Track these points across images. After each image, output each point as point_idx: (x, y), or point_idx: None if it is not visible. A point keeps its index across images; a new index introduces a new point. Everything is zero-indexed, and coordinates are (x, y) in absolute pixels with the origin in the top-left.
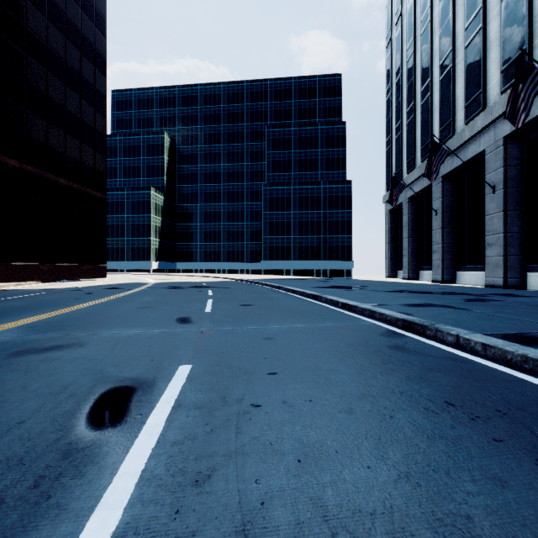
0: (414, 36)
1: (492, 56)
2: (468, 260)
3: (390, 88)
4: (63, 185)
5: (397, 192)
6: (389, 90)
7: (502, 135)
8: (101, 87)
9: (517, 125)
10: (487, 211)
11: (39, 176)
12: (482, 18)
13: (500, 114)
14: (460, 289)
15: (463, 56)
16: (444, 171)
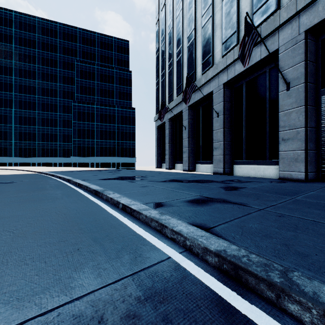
0: (172, 18)
1: (217, 34)
2: (202, 157)
3: (158, 50)
4: None
5: (164, 112)
6: (158, 51)
7: (222, 82)
8: None
9: (244, 65)
10: (214, 128)
11: None
12: (212, 10)
13: (222, 69)
14: (205, 177)
15: (201, 33)
16: (190, 102)
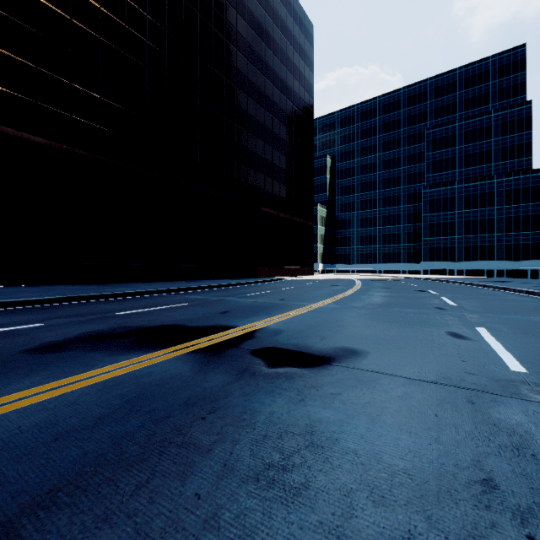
0: None
1: None
2: None
3: None
4: (297, 222)
5: None
6: None
7: None
8: (311, 156)
9: None
10: None
11: (290, 219)
12: None
13: None
14: None
15: None
16: None
